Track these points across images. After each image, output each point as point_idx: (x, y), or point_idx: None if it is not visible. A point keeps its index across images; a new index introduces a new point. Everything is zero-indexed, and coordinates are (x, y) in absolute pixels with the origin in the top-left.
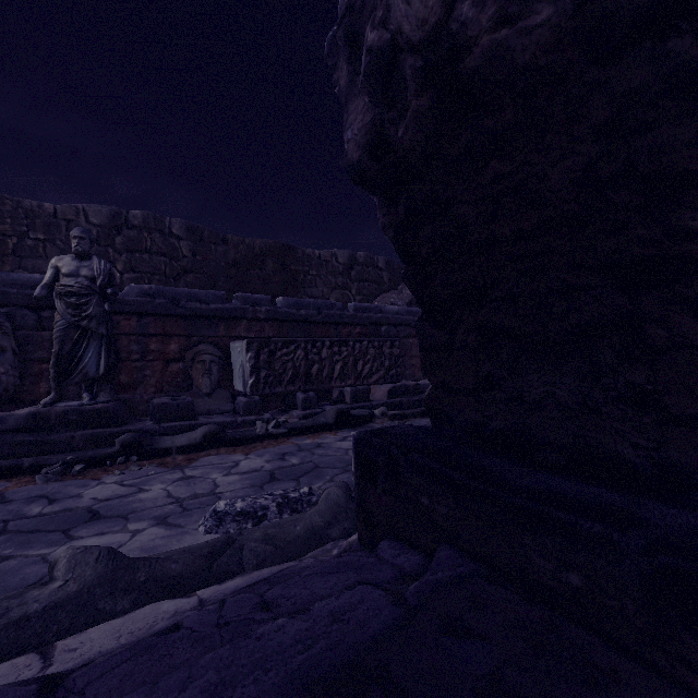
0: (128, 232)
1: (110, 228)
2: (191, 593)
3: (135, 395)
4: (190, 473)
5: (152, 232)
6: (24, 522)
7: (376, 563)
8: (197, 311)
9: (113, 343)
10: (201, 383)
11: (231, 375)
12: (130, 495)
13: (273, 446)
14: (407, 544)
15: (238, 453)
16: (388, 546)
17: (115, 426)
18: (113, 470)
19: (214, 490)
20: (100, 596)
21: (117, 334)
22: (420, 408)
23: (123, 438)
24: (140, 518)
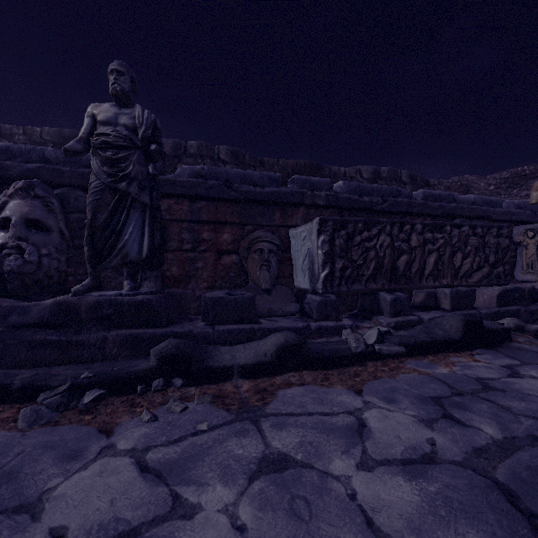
0: (186, 160)
1: (173, 157)
2: None
3: (187, 290)
4: (276, 443)
5: (204, 159)
6: None
7: None
8: (251, 195)
9: (159, 217)
10: (258, 276)
11: (287, 271)
12: (145, 535)
13: (386, 375)
14: None
15: (335, 384)
16: None
17: (158, 326)
18: (143, 404)
19: None
20: None
21: (168, 220)
22: None
23: (161, 349)
24: None
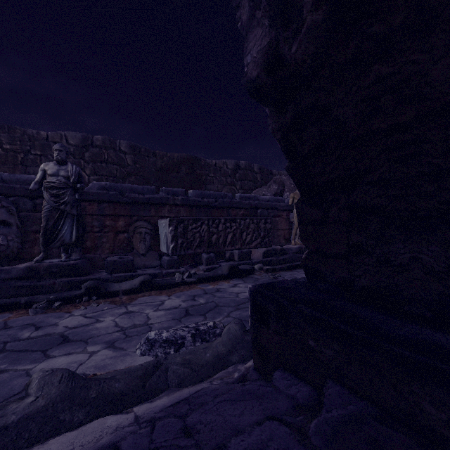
0: (93, 150)
1: (82, 147)
2: (129, 410)
3: (96, 255)
4: (131, 309)
5: (108, 149)
6: (17, 344)
7: (273, 392)
8: (136, 199)
9: (81, 220)
10: (139, 247)
11: (159, 242)
12: (90, 324)
13: (186, 290)
14: (295, 376)
15: (163, 294)
16: (281, 377)
17: (82, 276)
18: (80, 306)
19: (147, 321)
20: (62, 409)
21: (84, 214)
22: (285, 264)
23: (87, 284)
24: (95, 342)
